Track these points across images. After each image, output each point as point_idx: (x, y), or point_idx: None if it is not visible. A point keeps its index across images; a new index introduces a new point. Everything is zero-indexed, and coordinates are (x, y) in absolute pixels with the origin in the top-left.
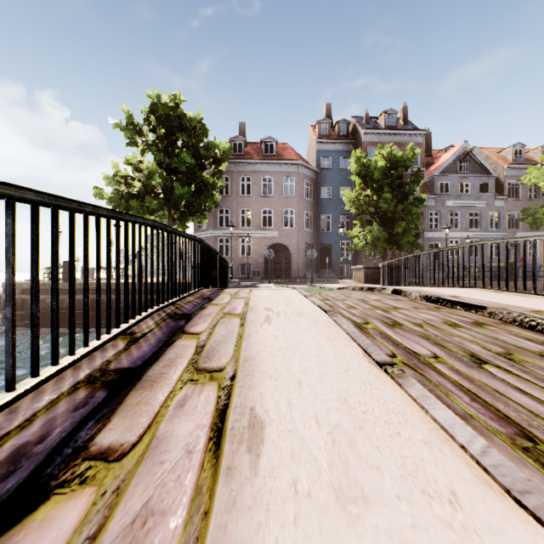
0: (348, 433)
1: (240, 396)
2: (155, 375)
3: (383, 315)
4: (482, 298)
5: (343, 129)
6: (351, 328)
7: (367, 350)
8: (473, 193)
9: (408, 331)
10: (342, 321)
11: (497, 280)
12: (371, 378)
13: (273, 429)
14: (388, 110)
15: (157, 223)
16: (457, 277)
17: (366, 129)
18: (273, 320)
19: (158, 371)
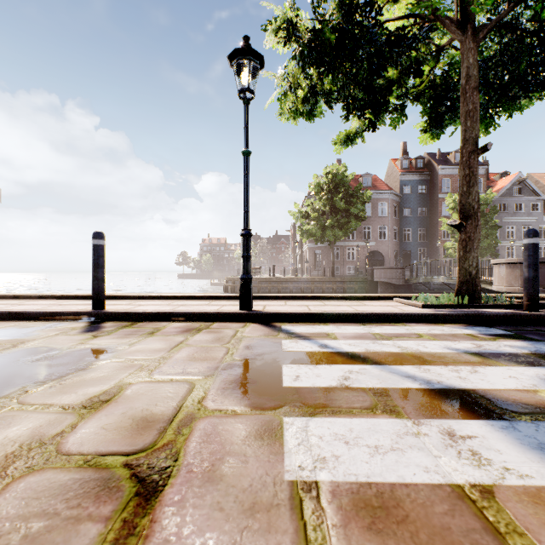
0: None
1: None
2: None
3: None
4: None
5: (420, 163)
6: None
7: None
8: (525, 211)
9: None
10: None
11: None
12: None
13: None
14: (458, 150)
15: None
16: None
17: (442, 166)
18: None
19: None
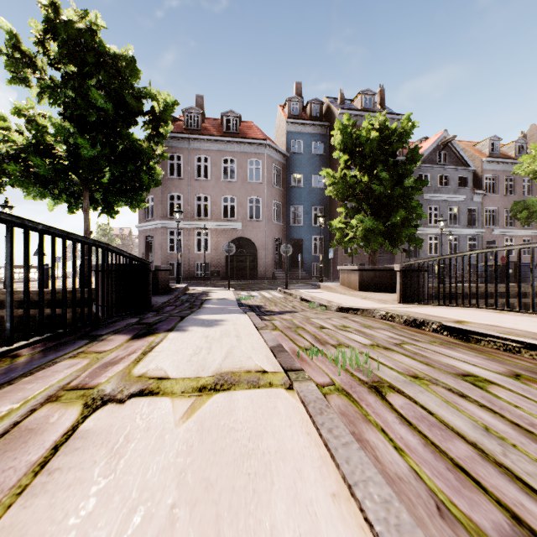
0: None
1: None
2: None
3: None
4: None
5: (316, 110)
6: None
7: None
8: (452, 186)
9: None
10: None
11: None
12: None
13: None
14: (366, 91)
15: None
16: None
17: (343, 109)
18: None
19: None
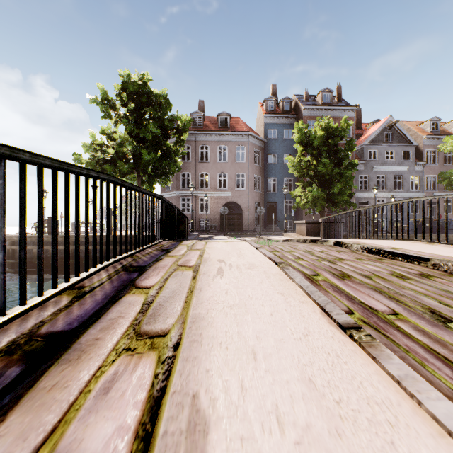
0: (324, 443)
1: (182, 374)
2: (87, 341)
3: (331, 267)
4: (420, 250)
5: (287, 105)
6: (304, 282)
7: (325, 309)
8: (396, 159)
9: (359, 283)
10: (294, 274)
11: (429, 233)
12: (337, 346)
13: (220, 436)
14: (325, 89)
15: (114, 178)
16: (391, 230)
17: (306, 105)
18: (225, 272)
19: (93, 335)
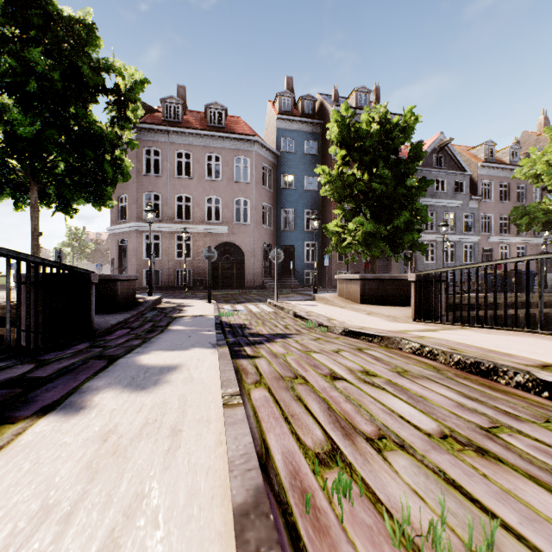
0: None
1: None
2: None
3: None
4: None
5: (309, 107)
6: None
7: None
8: (448, 191)
9: None
10: None
11: None
12: None
13: None
14: (361, 88)
15: None
16: None
17: (337, 106)
18: None
19: None
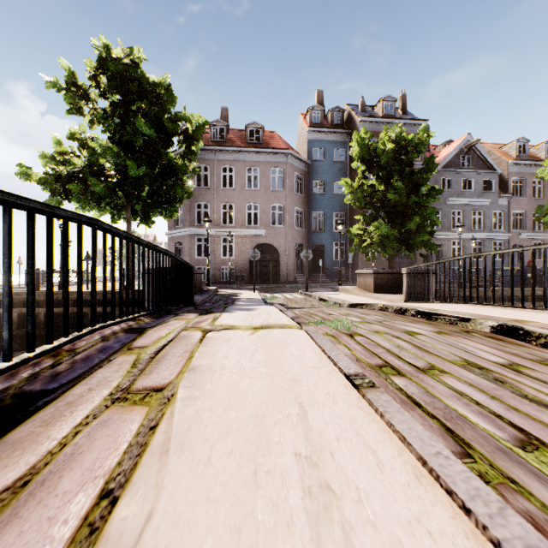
0: None
1: None
2: None
3: None
4: None
5: (337, 118)
6: None
7: None
8: (476, 190)
9: None
10: None
11: None
12: None
13: None
14: (387, 97)
15: None
16: None
17: (363, 117)
18: None
19: None
